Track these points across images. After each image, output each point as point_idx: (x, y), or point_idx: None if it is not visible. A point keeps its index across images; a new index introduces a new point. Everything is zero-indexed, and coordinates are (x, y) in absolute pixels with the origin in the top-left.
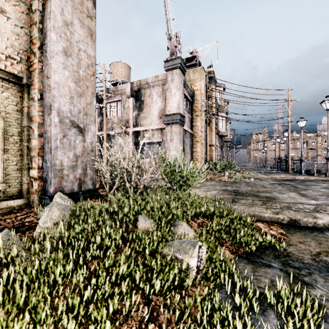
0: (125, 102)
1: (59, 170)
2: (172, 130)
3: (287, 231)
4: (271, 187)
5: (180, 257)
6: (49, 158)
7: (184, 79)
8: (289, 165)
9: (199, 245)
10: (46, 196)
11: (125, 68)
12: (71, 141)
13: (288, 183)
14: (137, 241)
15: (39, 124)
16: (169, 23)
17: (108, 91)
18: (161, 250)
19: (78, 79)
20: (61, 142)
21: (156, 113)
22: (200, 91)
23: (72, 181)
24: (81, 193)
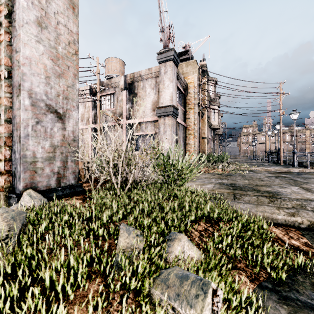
0: (119, 94)
1: (31, 162)
2: (165, 122)
3: (311, 239)
4: (269, 181)
5: (181, 311)
6: (18, 148)
7: (177, 71)
8: (280, 157)
9: (212, 289)
10: (13, 194)
11: (120, 63)
12: (47, 128)
13: (285, 175)
14: (112, 273)
15: (7, 108)
16: (163, 14)
17: (102, 84)
18: (150, 290)
19: (57, 57)
20: (34, 129)
21: (149, 106)
22: (193, 84)
23: (49, 175)
24: (60, 189)
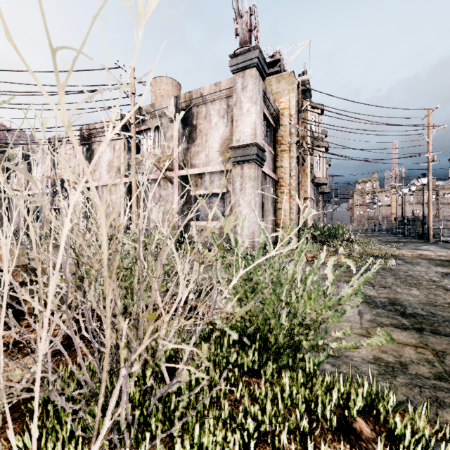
0: (167, 128)
1: None
2: (244, 173)
3: None
4: None
5: None
6: None
7: (264, 88)
8: (429, 230)
9: None
10: None
11: (173, 85)
12: None
13: None
14: None
15: None
16: None
17: (140, 112)
18: None
19: None
20: None
21: (216, 146)
22: (289, 110)
23: None
24: None
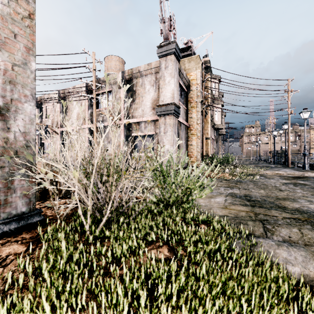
0: (116, 92)
1: None
2: (166, 121)
3: None
4: (289, 190)
5: None
6: None
7: (179, 67)
8: (289, 159)
9: None
10: None
11: (119, 61)
12: None
13: (303, 182)
14: None
15: None
16: (163, 3)
17: (99, 81)
18: None
19: None
20: None
21: (148, 104)
22: (196, 81)
23: None
24: None
